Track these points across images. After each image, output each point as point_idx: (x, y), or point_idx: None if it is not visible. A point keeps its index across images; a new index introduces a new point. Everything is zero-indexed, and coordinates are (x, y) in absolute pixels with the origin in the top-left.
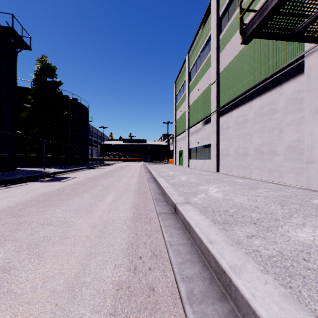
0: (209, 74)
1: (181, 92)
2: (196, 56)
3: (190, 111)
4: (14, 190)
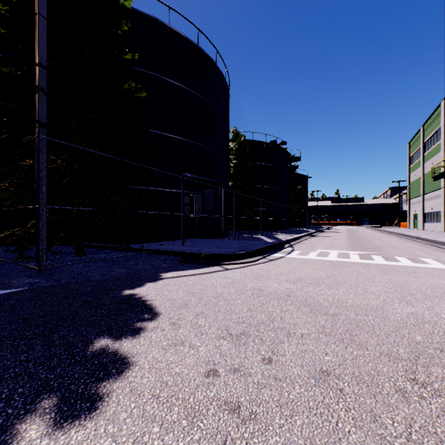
0: (440, 156)
1: (415, 156)
2: (430, 134)
3: (424, 179)
4: (331, 233)
